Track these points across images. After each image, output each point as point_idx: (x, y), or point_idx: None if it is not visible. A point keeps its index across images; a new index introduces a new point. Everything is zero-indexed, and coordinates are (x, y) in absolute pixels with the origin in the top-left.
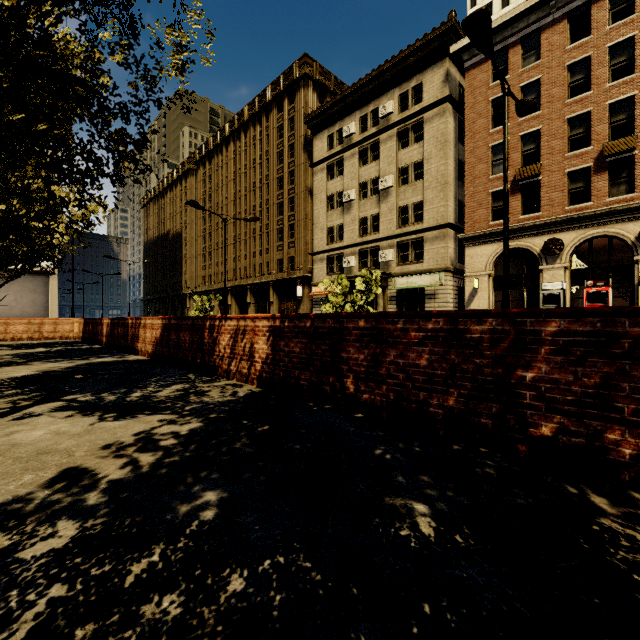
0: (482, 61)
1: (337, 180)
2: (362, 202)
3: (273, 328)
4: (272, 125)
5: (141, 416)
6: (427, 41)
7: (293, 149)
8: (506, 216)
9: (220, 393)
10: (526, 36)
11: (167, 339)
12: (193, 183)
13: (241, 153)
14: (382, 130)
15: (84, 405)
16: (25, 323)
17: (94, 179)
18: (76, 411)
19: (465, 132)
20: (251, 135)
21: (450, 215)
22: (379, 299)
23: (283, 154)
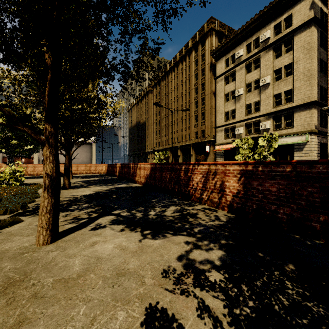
0: None
1: (231, 84)
2: (247, 95)
3: (245, 171)
4: (192, 60)
5: (168, 235)
6: None
7: (204, 71)
8: None
9: (206, 216)
10: None
11: (154, 175)
12: (151, 97)
13: (175, 78)
14: (262, 49)
15: (126, 220)
16: (84, 166)
17: (128, 79)
18: (124, 225)
19: (328, 38)
20: (180, 68)
21: (314, 95)
22: None
23: (198, 75)
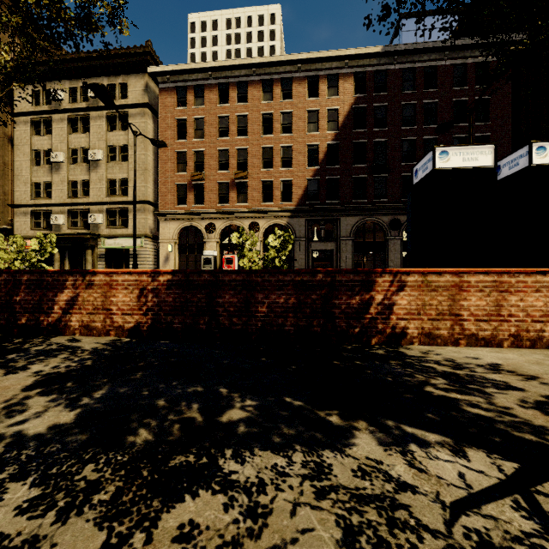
0: (171, 89)
1: (44, 138)
2: (72, 166)
3: None
4: None
5: None
6: (130, 53)
7: None
8: (135, 210)
9: None
10: (197, 86)
11: None
12: None
13: None
14: (92, 108)
15: None
16: None
17: None
18: None
19: (159, 135)
20: None
21: (150, 194)
22: (88, 256)
23: None
